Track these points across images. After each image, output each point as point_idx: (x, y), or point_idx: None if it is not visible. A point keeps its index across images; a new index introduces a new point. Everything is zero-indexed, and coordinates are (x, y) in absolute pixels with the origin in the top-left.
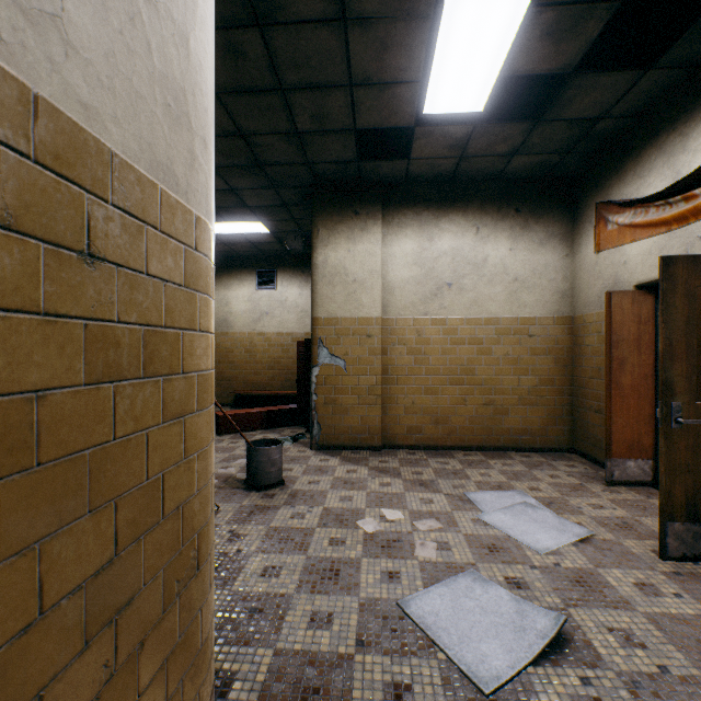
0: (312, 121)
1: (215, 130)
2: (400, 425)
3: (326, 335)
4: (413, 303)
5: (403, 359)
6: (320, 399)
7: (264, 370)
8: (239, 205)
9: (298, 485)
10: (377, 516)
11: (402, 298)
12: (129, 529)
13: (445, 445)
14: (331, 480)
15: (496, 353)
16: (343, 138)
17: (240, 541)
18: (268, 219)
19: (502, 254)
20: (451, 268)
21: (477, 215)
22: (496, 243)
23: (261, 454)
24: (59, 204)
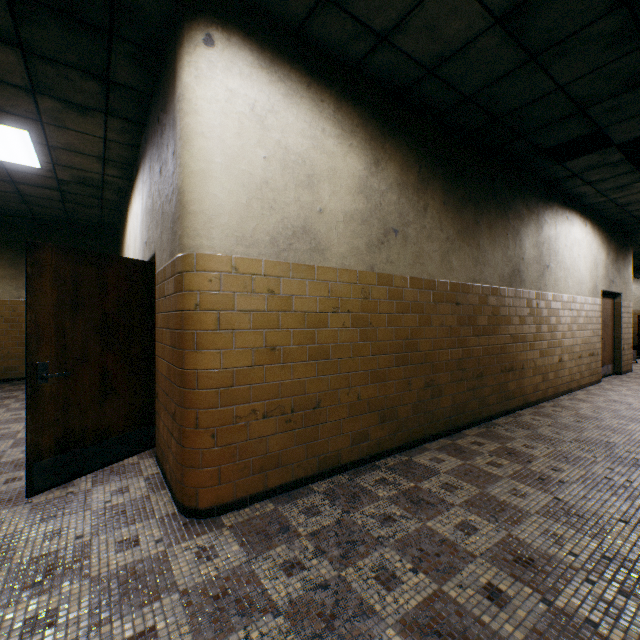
0: None
1: None
2: None
3: None
4: None
5: None
6: None
7: None
8: None
9: None
10: None
11: None
12: (628, 337)
13: None
14: None
15: None
16: None
17: None
18: None
19: None
20: None
21: None
22: None
23: None
24: (626, 309)
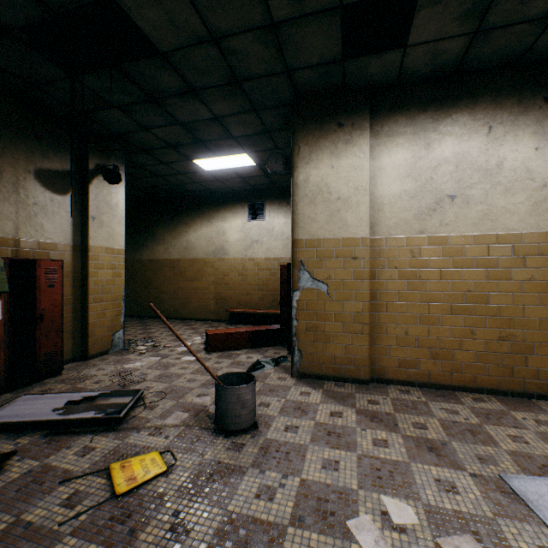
0: (289, 0)
1: (185, 37)
2: (390, 357)
3: (308, 258)
4: (406, 221)
5: (394, 284)
6: (301, 324)
7: (254, 291)
8: (225, 136)
9: (272, 432)
10: (376, 511)
11: (392, 215)
12: None
13: (446, 384)
14: (311, 427)
15: (516, 277)
16: (326, 24)
17: (180, 540)
18: (254, 150)
19: (524, 155)
20: (454, 178)
21: (488, 111)
22: (516, 143)
23: (229, 393)
24: None
